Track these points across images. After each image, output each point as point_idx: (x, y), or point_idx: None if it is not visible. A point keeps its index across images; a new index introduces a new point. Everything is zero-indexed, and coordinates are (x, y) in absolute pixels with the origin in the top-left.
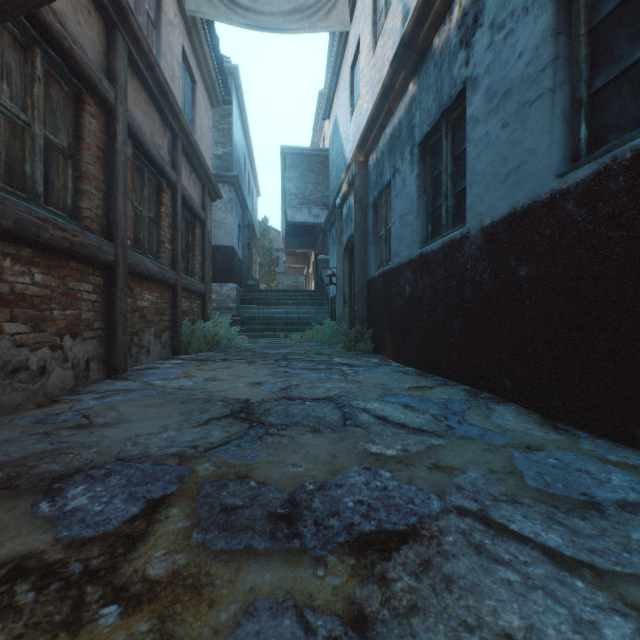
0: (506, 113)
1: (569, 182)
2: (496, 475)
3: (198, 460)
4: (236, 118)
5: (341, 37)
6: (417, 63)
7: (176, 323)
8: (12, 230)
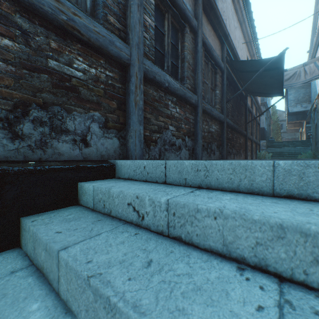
0: None
1: None
2: None
3: None
4: None
5: (314, 49)
6: None
7: (256, 151)
8: (248, 137)
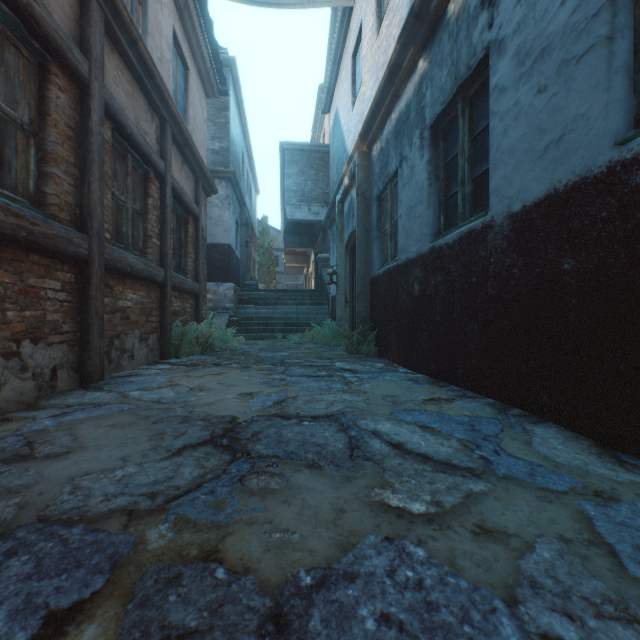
0: (543, 75)
1: (636, 149)
2: (573, 548)
3: (153, 518)
4: (233, 112)
5: (342, 24)
6: (428, 36)
7: (165, 324)
8: None
